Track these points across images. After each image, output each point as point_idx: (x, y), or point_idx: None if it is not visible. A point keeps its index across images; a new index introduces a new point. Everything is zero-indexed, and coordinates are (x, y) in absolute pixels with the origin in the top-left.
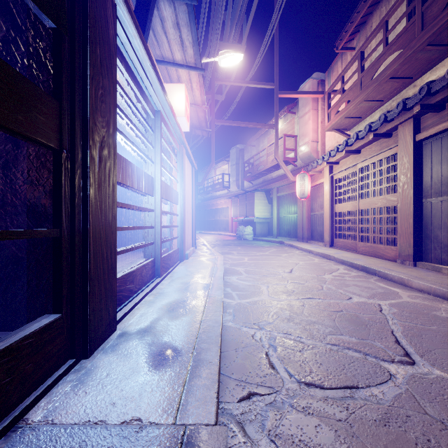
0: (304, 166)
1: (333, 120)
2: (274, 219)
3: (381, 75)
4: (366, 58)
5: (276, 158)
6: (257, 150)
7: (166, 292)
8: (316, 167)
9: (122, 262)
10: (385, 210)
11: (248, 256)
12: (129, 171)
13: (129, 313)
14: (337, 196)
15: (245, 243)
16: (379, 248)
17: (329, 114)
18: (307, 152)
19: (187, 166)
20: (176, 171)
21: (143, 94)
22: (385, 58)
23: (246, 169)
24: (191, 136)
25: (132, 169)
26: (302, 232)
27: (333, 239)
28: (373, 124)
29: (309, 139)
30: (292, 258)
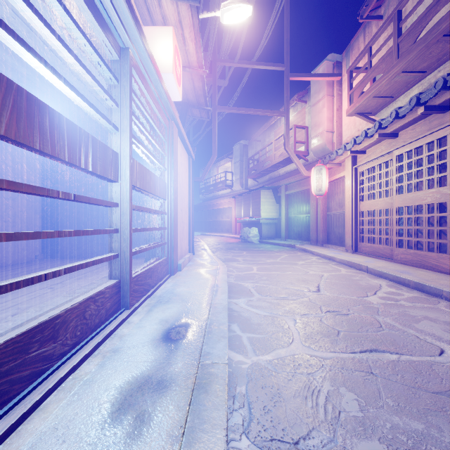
0: (317, 160)
1: (357, 102)
2: (282, 220)
3: (432, 32)
4: (406, 17)
5: (287, 150)
6: (262, 146)
7: (128, 346)
8: (335, 159)
9: (94, 275)
10: (438, 207)
11: (257, 264)
12: (40, 120)
13: (10, 433)
14: (361, 192)
15: (251, 247)
16: (428, 256)
17: (351, 95)
18: (321, 144)
19: (181, 153)
20: (163, 154)
21: (89, 1)
22: (437, 9)
23: (251, 166)
24: (186, 116)
25: (53, 121)
26: (316, 234)
27: (357, 243)
28: (423, 95)
29: (324, 129)
30: (312, 268)
